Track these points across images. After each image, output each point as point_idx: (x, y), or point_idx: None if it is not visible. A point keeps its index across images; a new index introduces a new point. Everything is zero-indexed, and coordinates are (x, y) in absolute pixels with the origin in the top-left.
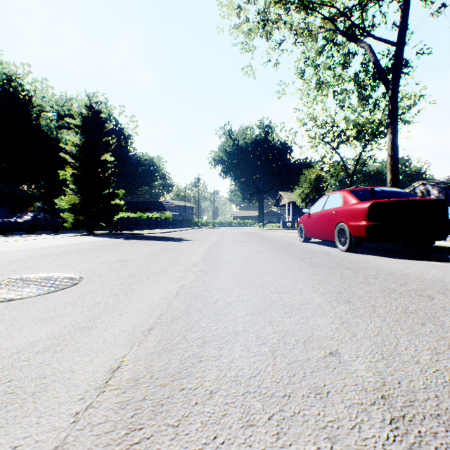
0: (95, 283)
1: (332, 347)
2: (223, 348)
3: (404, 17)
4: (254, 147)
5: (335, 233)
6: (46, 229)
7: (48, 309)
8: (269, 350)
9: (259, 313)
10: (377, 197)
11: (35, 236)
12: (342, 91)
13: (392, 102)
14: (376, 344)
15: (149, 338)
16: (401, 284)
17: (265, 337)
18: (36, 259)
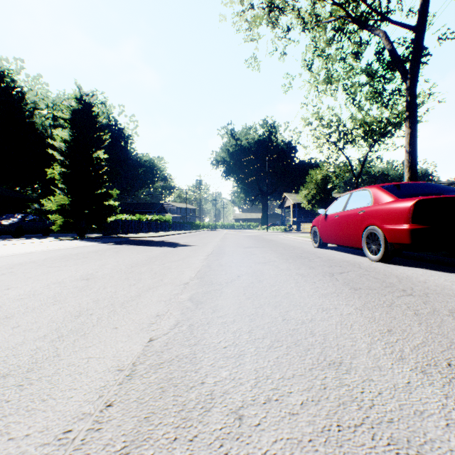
0: None
1: None
2: None
3: None
4: (257, 147)
5: (362, 238)
6: (34, 232)
7: None
8: None
9: None
10: (421, 194)
11: (18, 240)
12: (353, 84)
13: (411, 93)
14: None
15: None
16: None
17: None
18: None
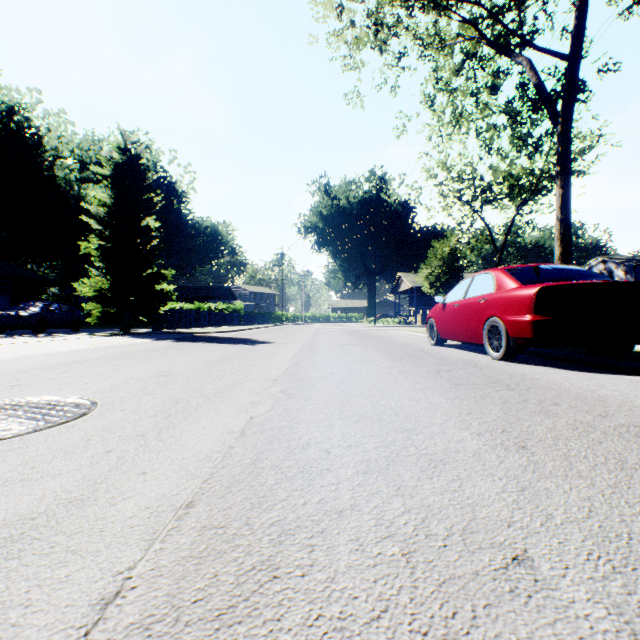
0: (113, 414)
1: (516, 545)
2: (316, 547)
3: (581, 18)
4: (361, 209)
5: (483, 332)
6: (61, 326)
7: (23, 463)
8: (401, 552)
9: (378, 471)
10: (549, 279)
11: (44, 337)
12: (488, 127)
13: (563, 142)
14: (593, 538)
15: (185, 524)
16: (599, 415)
17: (391, 521)
18: (34, 373)
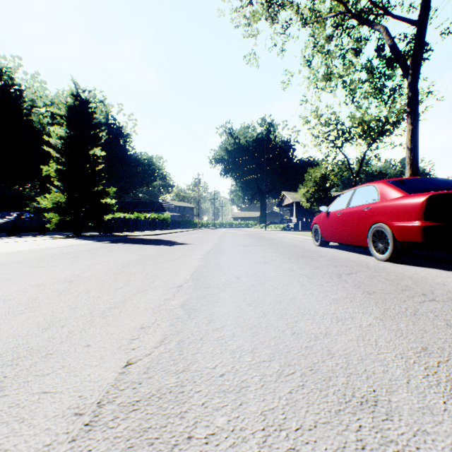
0: None
1: None
2: None
3: None
4: (255, 146)
5: (368, 236)
6: (30, 230)
7: None
8: None
9: None
10: (432, 189)
11: (13, 238)
12: (352, 81)
13: (412, 89)
14: None
15: None
16: None
17: None
18: None
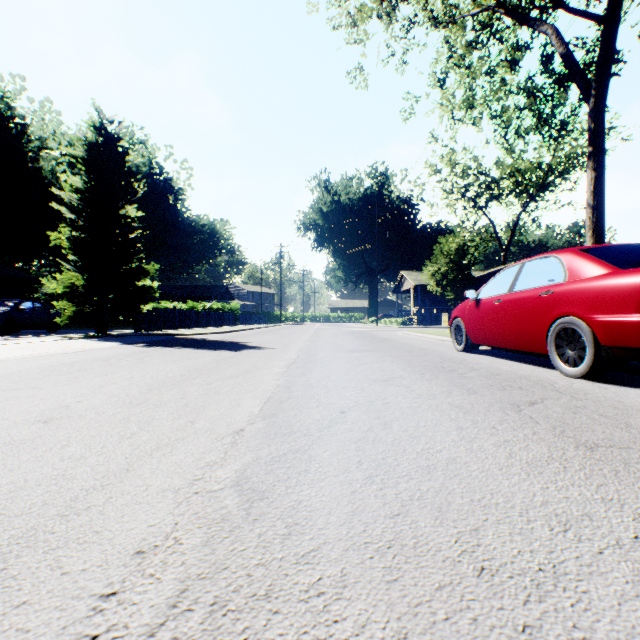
0: None
1: None
2: None
3: None
4: (362, 205)
5: (548, 337)
6: (34, 327)
7: None
8: None
9: None
10: None
11: (4, 339)
12: (505, 109)
13: (596, 117)
14: None
15: None
16: None
17: None
18: None
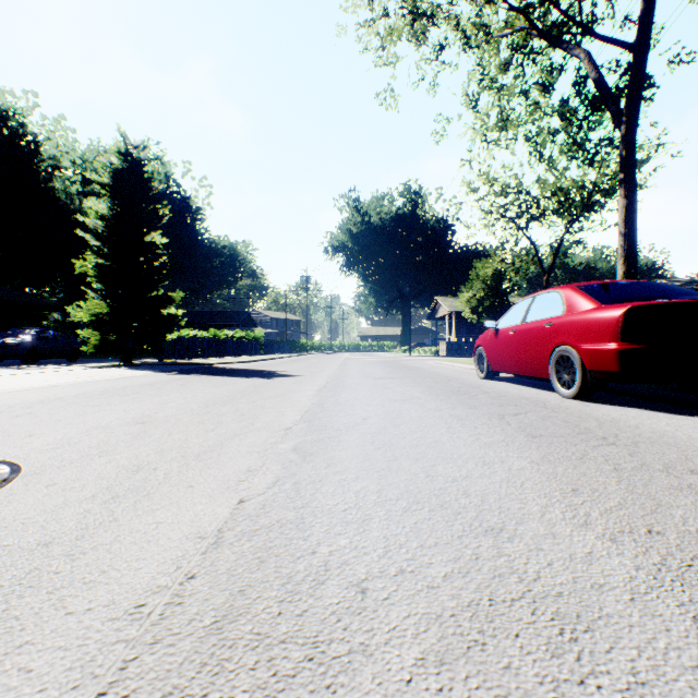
0: (28, 494)
1: None
2: None
3: (649, 0)
4: (394, 226)
5: (549, 364)
6: (55, 356)
7: None
8: None
9: (467, 657)
10: (636, 298)
11: (32, 368)
12: (539, 131)
13: (627, 145)
14: None
15: None
16: None
17: None
18: None
